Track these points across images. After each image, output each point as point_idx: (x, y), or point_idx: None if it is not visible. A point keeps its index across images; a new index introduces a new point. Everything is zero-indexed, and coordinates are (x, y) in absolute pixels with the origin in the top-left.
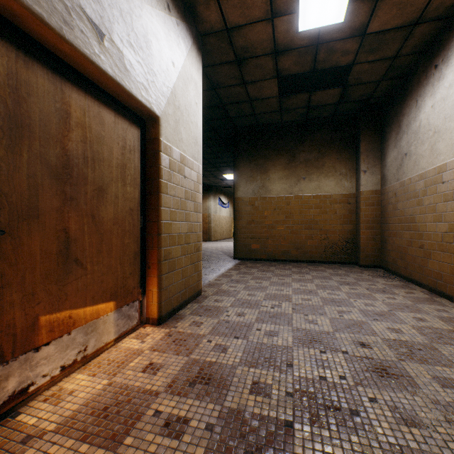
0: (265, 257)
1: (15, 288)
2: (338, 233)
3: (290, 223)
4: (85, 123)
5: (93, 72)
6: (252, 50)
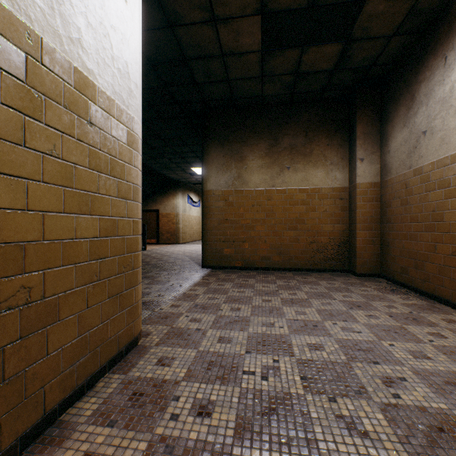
0: (241, 265)
1: None
2: (328, 234)
3: (272, 222)
4: None
5: None
6: None
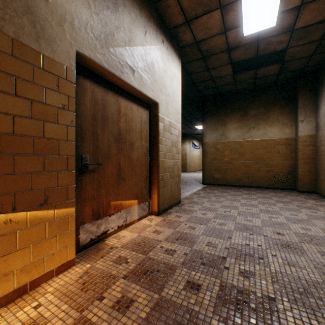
0: (224, 183)
1: (103, 188)
2: (280, 166)
3: (243, 159)
4: (126, 113)
5: (130, 89)
6: (213, 51)
